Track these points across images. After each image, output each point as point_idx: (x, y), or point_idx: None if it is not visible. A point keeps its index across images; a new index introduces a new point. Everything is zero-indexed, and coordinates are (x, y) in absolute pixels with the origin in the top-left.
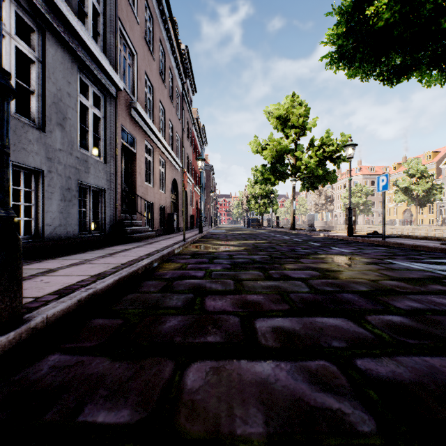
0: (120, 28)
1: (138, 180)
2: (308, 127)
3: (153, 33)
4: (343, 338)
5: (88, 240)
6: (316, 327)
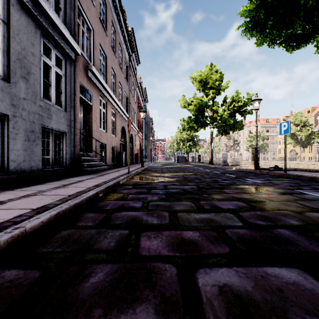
0: (79, 7)
1: (94, 126)
2: (222, 89)
3: (106, 15)
4: (317, 310)
5: (51, 173)
6: (273, 287)
